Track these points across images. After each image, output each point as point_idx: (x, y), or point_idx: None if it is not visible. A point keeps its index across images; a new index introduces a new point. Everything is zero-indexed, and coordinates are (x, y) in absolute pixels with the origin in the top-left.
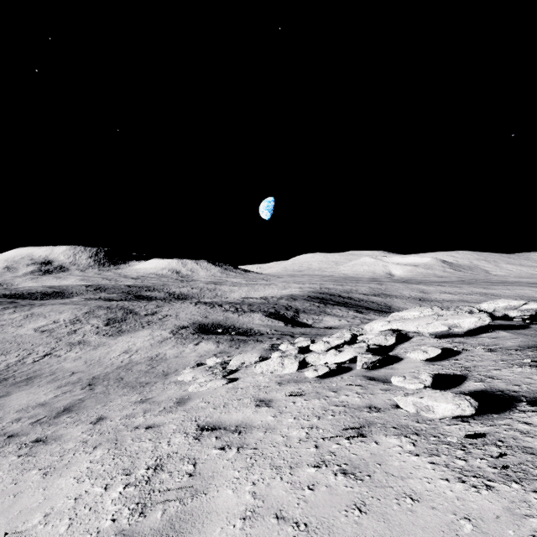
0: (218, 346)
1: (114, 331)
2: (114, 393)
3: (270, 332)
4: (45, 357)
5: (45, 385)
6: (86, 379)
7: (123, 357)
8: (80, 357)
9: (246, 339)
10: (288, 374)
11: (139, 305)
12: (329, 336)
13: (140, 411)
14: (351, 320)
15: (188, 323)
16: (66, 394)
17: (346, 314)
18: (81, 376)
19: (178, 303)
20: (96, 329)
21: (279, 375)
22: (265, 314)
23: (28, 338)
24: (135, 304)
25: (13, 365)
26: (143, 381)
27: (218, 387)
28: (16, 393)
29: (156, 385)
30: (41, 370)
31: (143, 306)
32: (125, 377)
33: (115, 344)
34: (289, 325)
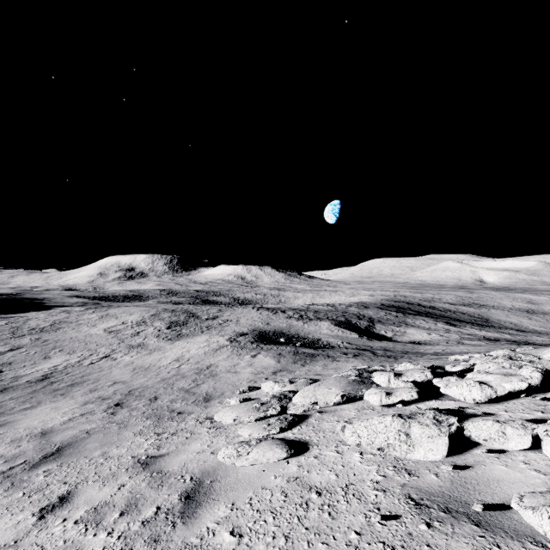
0: (279, 360)
1: (173, 335)
2: (131, 427)
3: (342, 345)
4: (103, 359)
5: (78, 397)
6: (119, 394)
7: (172, 367)
8: (132, 363)
9: (313, 353)
10: (426, 466)
11: (202, 309)
12: (433, 357)
13: (121, 501)
14: (446, 335)
15: (248, 329)
16: (82, 418)
17: (434, 326)
18: (119, 388)
19: (240, 308)
20: (157, 332)
21: (403, 462)
22: (334, 322)
23: (96, 338)
24: (198, 307)
25: (70, 366)
26: (176, 408)
27: (269, 464)
28: (44, 406)
29: (187, 420)
30: (89, 375)
31: (205, 310)
32: (160, 398)
33: (170, 349)
34: (365, 337)
